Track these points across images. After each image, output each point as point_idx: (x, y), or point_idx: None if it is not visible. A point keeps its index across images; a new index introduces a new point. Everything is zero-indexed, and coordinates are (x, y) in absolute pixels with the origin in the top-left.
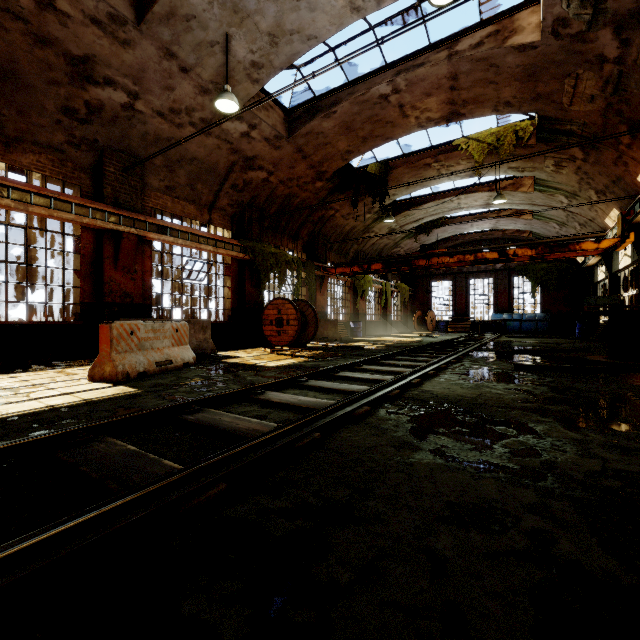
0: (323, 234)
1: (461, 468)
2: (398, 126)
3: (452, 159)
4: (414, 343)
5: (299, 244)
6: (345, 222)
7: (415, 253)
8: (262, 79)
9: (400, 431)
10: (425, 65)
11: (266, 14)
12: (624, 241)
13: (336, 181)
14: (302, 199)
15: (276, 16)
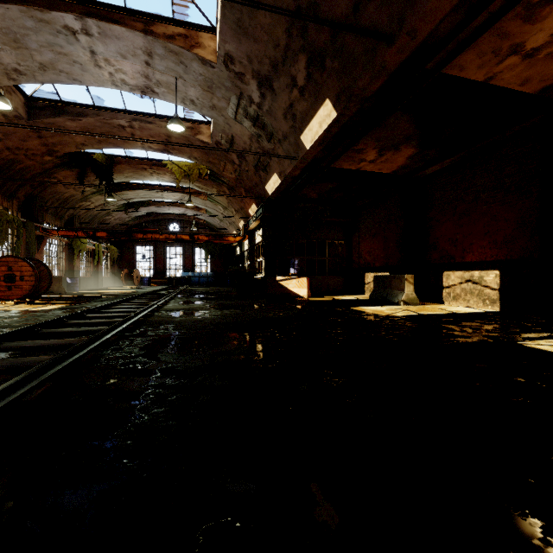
0: (41, 197)
1: (193, 318)
2: (128, 143)
3: (162, 170)
4: (134, 293)
5: (15, 203)
6: (65, 190)
7: (135, 228)
8: (20, 80)
9: (169, 316)
10: (153, 124)
11: (44, 54)
12: (245, 239)
13: (65, 159)
14: (26, 165)
15: (52, 59)
